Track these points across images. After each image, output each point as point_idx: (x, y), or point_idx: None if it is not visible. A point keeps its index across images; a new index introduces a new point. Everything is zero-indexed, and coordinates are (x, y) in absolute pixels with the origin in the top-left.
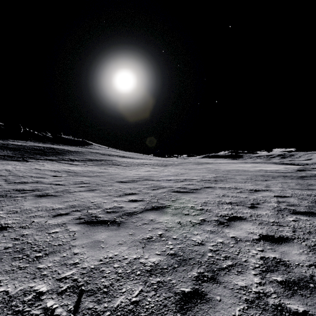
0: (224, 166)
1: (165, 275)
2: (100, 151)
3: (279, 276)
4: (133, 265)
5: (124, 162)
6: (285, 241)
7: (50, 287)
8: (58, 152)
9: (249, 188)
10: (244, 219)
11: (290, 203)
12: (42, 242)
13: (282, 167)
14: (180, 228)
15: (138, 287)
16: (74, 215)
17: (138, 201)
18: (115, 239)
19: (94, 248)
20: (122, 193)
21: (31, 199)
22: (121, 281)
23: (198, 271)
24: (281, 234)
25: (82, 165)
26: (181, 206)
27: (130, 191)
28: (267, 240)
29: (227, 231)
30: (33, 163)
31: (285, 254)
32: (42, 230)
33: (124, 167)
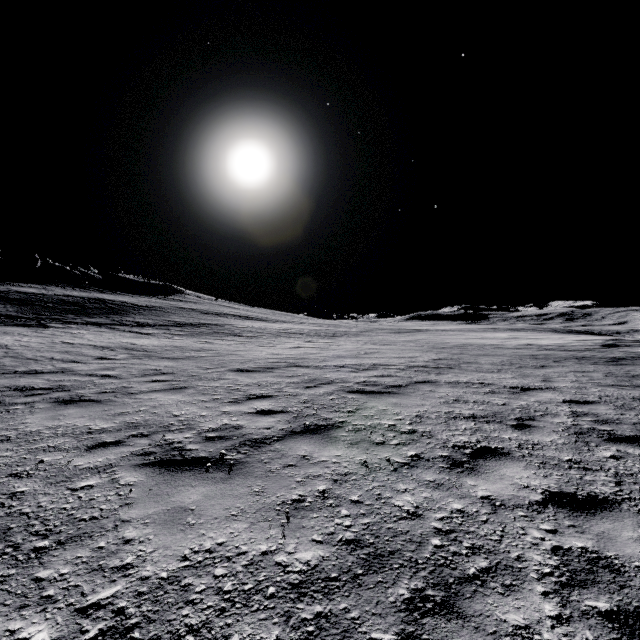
0: (454, 336)
1: (335, 596)
2: (200, 307)
3: (602, 599)
4: (259, 571)
5: (248, 328)
6: (602, 506)
7: (57, 631)
8: (112, 308)
9: (508, 383)
10: (506, 454)
11: (599, 416)
12: (55, 512)
13: (572, 339)
14: (368, 477)
15: (269, 629)
16: (134, 446)
17: (276, 412)
18: (220, 503)
19: (172, 527)
20: (241, 396)
21: (44, 410)
22: (230, 613)
23: (411, 585)
24: (590, 489)
25: (161, 335)
26: (367, 423)
27: (258, 391)
28: (563, 504)
29: (471, 483)
30: (59, 331)
31: (606, 539)
32: (58, 482)
33: (247, 339)
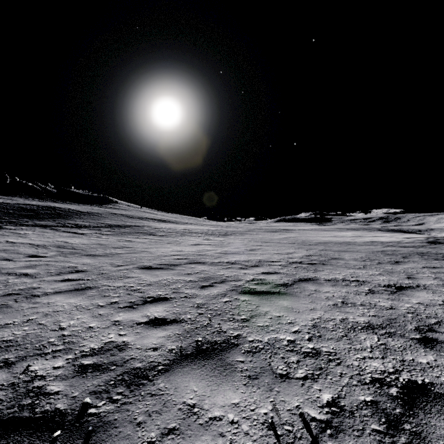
0: (314, 235)
1: None
2: (128, 213)
3: None
4: None
5: (162, 229)
6: None
7: None
8: (60, 213)
9: (380, 281)
10: None
11: None
12: None
13: (401, 237)
14: None
15: None
16: None
17: (168, 322)
18: None
19: None
20: (138, 299)
21: None
22: None
23: None
24: None
25: (92, 235)
26: (264, 339)
27: (156, 293)
28: None
29: None
30: (9, 232)
31: None
32: None
33: (159, 238)
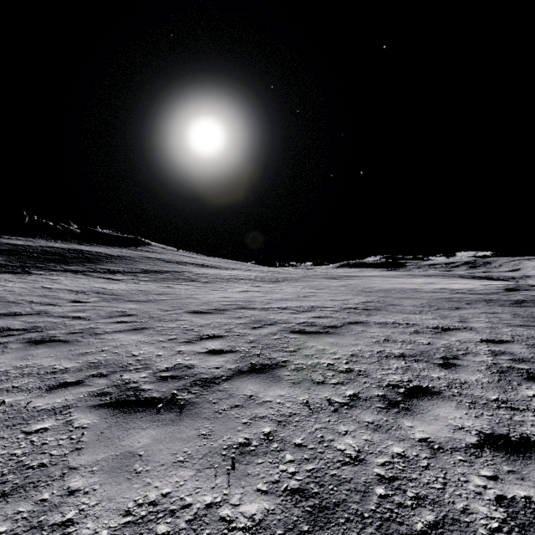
0: (378, 281)
1: None
2: (164, 256)
3: None
4: (202, 528)
5: (204, 275)
6: None
7: None
8: (88, 257)
9: (430, 324)
10: (437, 393)
11: (515, 355)
12: (5, 459)
13: (478, 284)
14: (310, 418)
15: None
16: (93, 386)
17: (225, 352)
18: (168, 447)
19: (118, 475)
20: (194, 336)
21: (16, 350)
22: None
23: None
24: (522, 431)
25: (129, 281)
26: (308, 363)
27: (210, 332)
28: (498, 447)
29: (408, 424)
30: (41, 278)
31: None
32: (14, 424)
33: (203, 284)
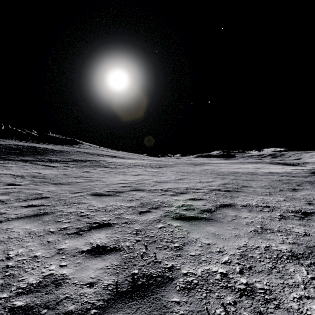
0: (224, 167)
1: None
2: (90, 151)
3: None
4: None
5: (113, 162)
6: None
7: None
8: (39, 151)
9: (287, 207)
10: None
11: None
12: None
13: (289, 169)
14: None
15: None
16: None
17: (108, 251)
18: None
19: None
20: (85, 224)
21: None
22: None
23: None
24: None
25: (61, 167)
26: (198, 272)
27: (101, 218)
28: None
29: None
30: None
31: None
32: None
33: (111, 169)
